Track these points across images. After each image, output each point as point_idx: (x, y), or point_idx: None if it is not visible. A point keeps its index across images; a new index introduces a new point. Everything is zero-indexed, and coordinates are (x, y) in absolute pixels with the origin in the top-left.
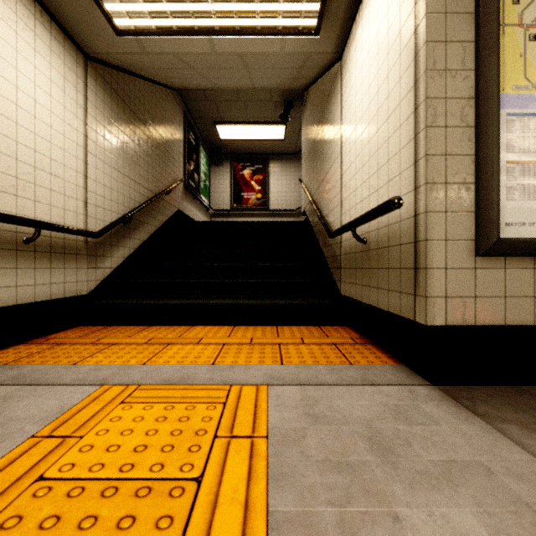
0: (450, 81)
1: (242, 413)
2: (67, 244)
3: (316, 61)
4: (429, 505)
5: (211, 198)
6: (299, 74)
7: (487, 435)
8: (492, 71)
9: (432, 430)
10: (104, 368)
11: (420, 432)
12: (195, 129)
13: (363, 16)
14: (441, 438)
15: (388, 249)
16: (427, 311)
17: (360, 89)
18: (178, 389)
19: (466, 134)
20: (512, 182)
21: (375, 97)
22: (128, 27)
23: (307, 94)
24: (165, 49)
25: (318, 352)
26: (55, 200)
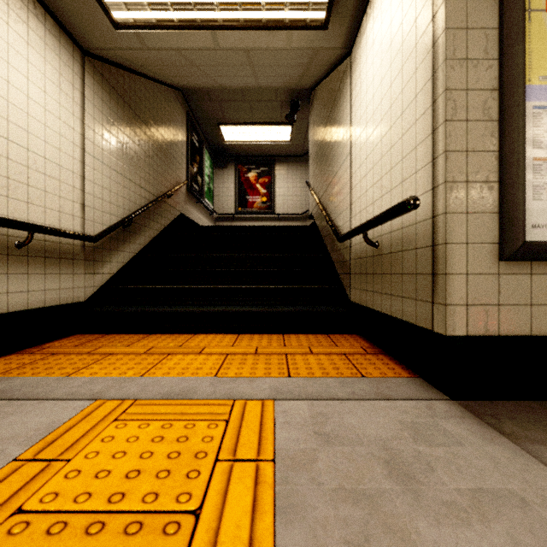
0: (471, 71)
1: (246, 432)
2: (63, 249)
3: (325, 57)
4: (459, 545)
5: (215, 201)
6: (306, 71)
7: (516, 459)
8: (517, 60)
9: (455, 453)
10: (99, 380)
11: (443, 455)
12: (198, 130)
13: (375, 7)
14: (466, 462)
15: (402, 253)
16: (447, 321)
17: (371, 84)
18: (178, 405)
19: (489, 128)
20: (538, 181)
21: (388, 92)
22: (127, 20)
23: (314, 93)
24: (166, 44)
25: (327, 362)
26: (50, 202)
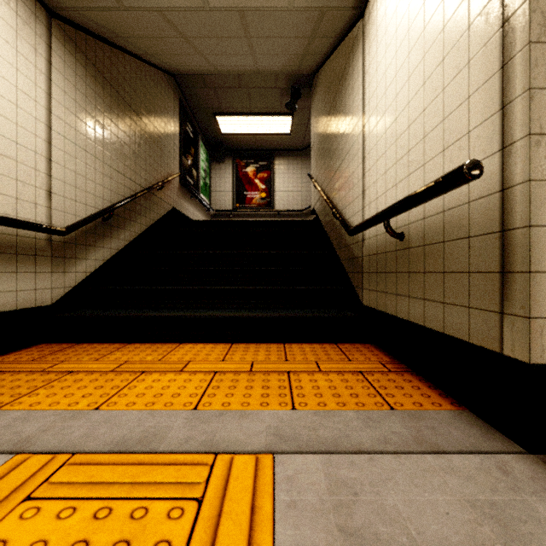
0: None
1: (228, 528)
2: (21, 243)
3: (332, 24)
4: None
5: (212, 197)
6: (309, 47)
7: None
8: None
9: None
10: (37, 415)
11: None
12: (193, 121)
13: None
14: None
15: (443, 244)
16: (531, 341)
17: (393, 39)
18: (131, 464)
19: None
20: None
21: (420, 39)
22: None
23: (317, 77)
24: (146, 3)
25: (342, 385)
26: (3, 186)
